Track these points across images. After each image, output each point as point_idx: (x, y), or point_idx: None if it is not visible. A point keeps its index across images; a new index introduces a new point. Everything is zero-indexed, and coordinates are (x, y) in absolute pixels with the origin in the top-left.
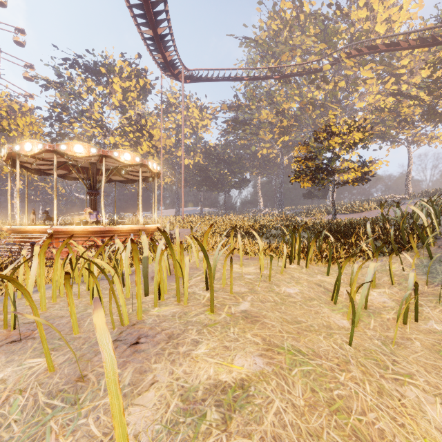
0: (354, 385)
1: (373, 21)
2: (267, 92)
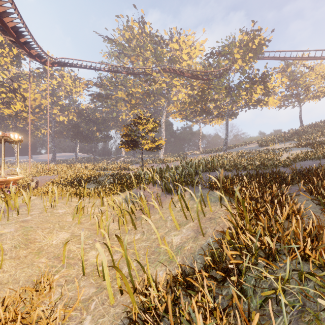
0: (41, 232)
1: (181, 52)
2: (122, 79)
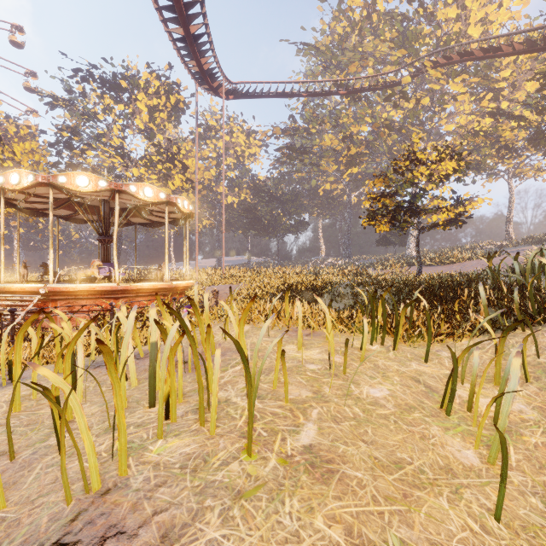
0: None
1: (466, 22)
2: (331, 112)
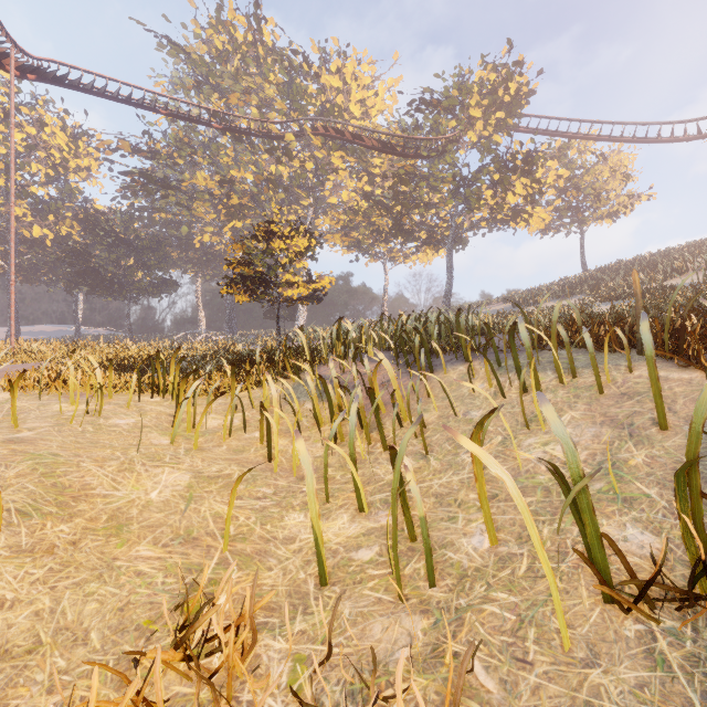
0: (96, 467)
1: (348, 98)
2: (206, 145)
